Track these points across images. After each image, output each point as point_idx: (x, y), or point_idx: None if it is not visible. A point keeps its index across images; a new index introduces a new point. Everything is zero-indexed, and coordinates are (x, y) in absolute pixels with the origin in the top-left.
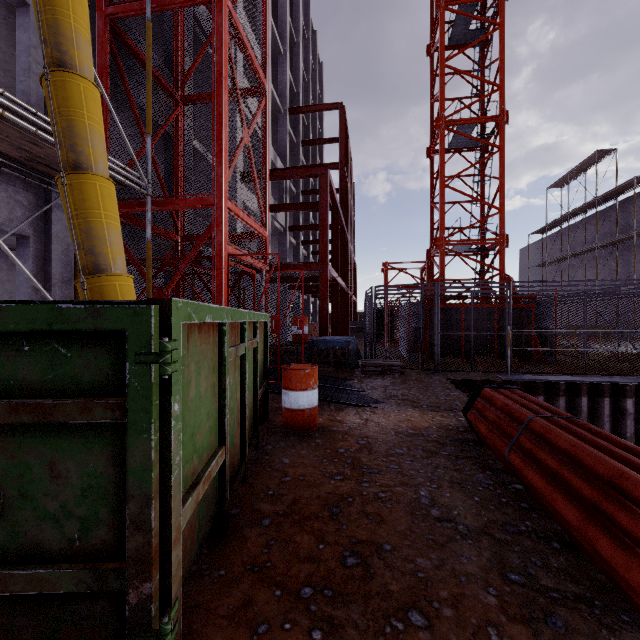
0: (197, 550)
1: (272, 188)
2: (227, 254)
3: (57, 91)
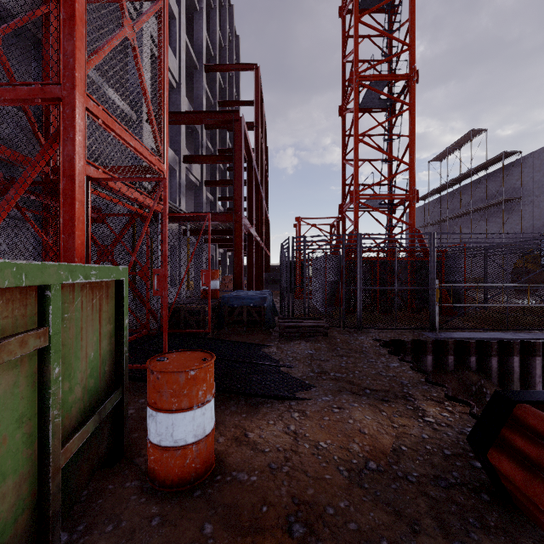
0: None
1: (189, 144)
2: (86, 177)
3: None
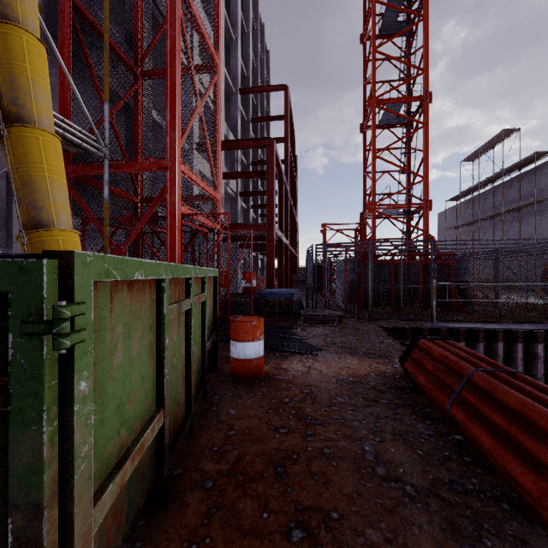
0: (126, 532)
1: (225, 159)
2: (180, 214)
3: None
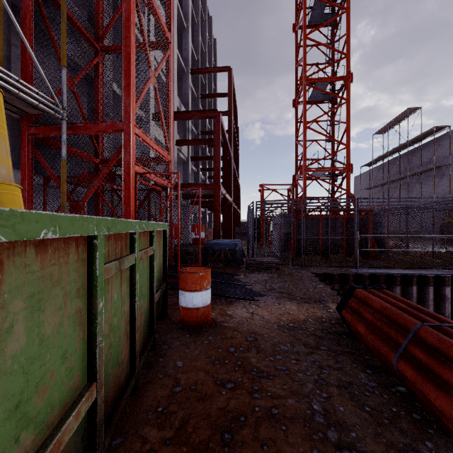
0: None
1: (178, 129)
2: (135, 172)
3: None
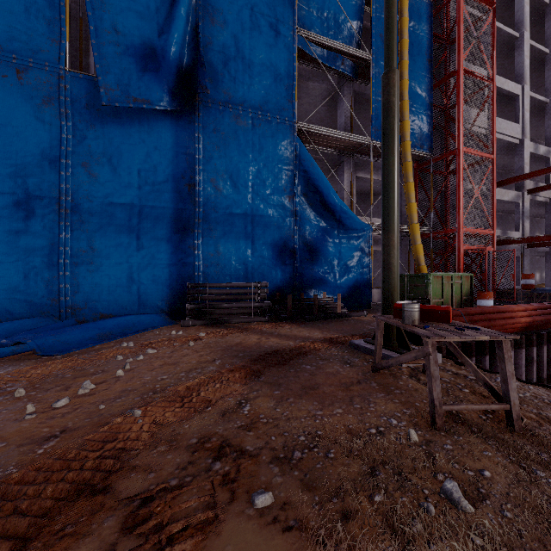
0: None
1: (542, 164)
2: (463, 249)
3: (411, 228)
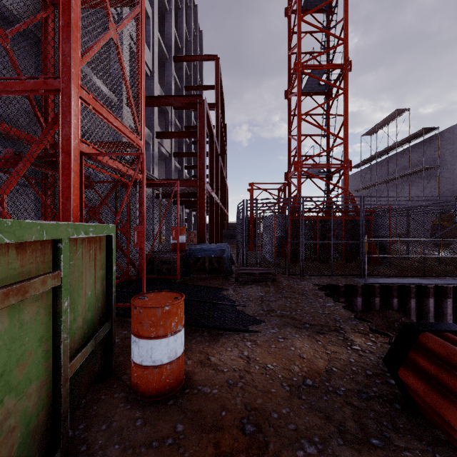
0: None
1: (160, 122)
2: (80, 153)
3: None
